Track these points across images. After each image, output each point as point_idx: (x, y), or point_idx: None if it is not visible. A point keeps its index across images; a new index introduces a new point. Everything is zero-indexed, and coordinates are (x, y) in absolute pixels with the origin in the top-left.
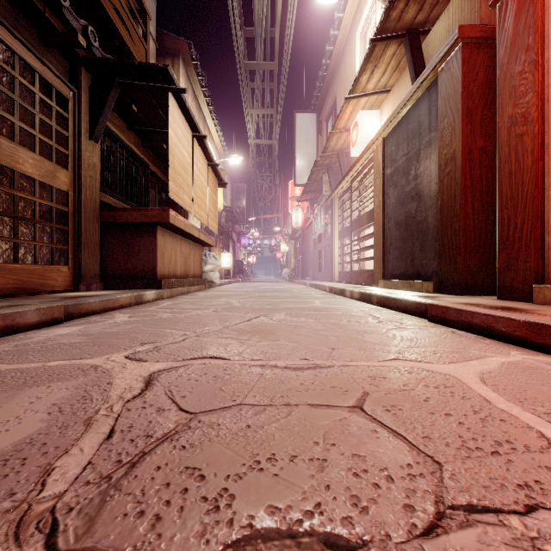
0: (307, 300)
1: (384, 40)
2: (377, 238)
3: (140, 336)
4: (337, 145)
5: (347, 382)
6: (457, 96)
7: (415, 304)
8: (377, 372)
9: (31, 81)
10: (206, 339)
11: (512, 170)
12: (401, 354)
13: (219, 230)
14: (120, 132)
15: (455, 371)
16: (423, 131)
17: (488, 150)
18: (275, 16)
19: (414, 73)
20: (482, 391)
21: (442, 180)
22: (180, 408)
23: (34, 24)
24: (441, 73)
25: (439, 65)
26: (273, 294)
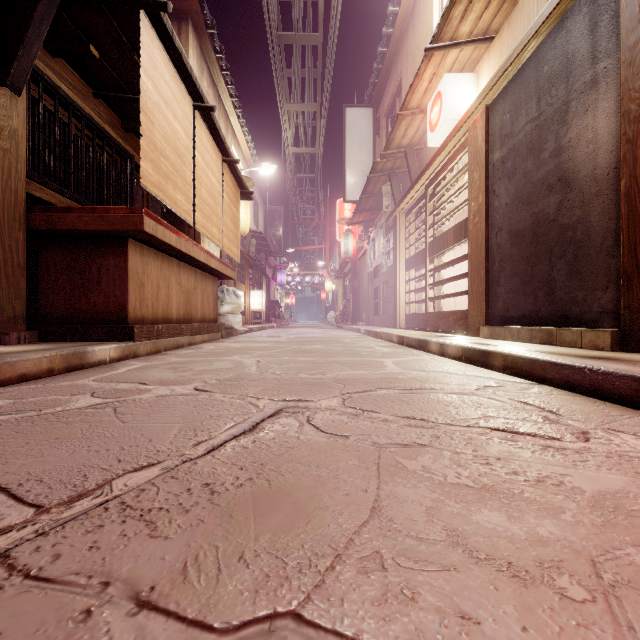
0: (371, 358)
1: None
2: (475, 261)
3: None
4: (405, 137)
5: None
6: None
7: (633, 381)
8: None
9: None
10: None
11: None
12: None
13: (247, 262)
14: (80, 97)
15: None
16: (575, 67)
17: None
18: None
19: None
20: None
21: (631, 139)
22: None
23: None
24: None
25: None
26: (316, 348)
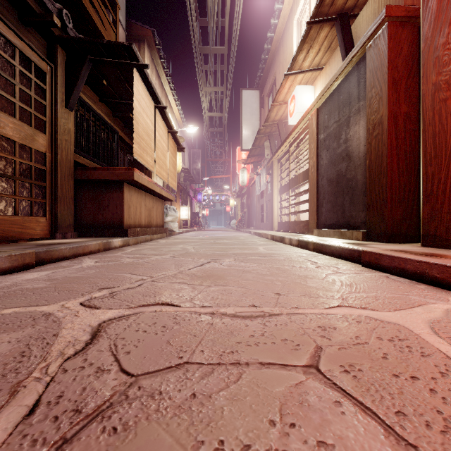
0: (252, 246)
1: (318, 22)
2: (312, 193)
3: (100, 281)
4: (277, 115)
5: (297, 334)
6: (384, 69)
7: (349, 250)
8: (326, 321)
9: (11, 55)
10: (160, 284)
11: (436, 132)
12: (345, 300)
13: (178, 187)
14: (93, 103)
15: (403, 320)
16: (352, 100)
17: (411, 115)
18: (225, 8)
19: (344, 51)
20: (439, 345)
21: (370, 142)
22: (121, 368)
23: (14, 6)
24: (369, 49)
25: (367, 42)
26: (223, 241)
